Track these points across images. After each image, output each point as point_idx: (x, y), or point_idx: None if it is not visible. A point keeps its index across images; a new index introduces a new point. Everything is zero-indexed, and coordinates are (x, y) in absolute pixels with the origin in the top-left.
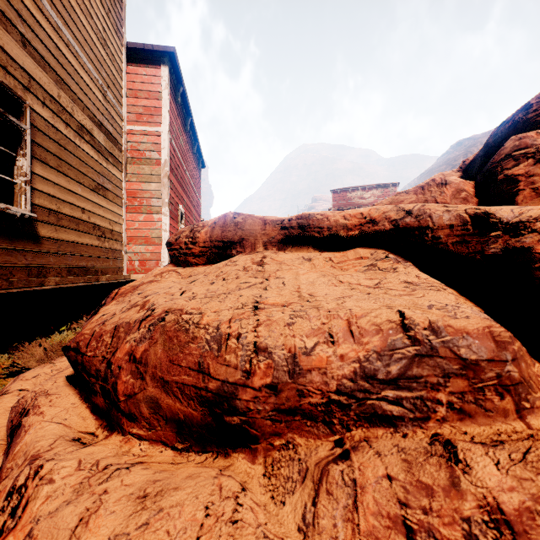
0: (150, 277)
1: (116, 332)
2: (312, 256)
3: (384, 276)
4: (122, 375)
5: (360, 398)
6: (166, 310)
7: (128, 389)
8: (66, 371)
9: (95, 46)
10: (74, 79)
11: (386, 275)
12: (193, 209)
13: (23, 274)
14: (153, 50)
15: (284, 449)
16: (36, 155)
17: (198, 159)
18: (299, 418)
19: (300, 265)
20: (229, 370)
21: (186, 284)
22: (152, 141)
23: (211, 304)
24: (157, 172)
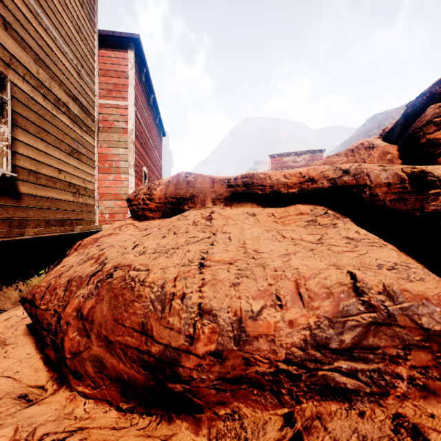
0: (110, 230)
1: (69, 286)
2: (256, 212)
3: (325, 231)
4: (69, 332)
5: (311, 368)
6: (115, 265)
7: (74, 346)
8: (29, 318)
9: (71, 32)
10: (52, 59)
11: (326, 230)
12: (155, 170)
13: (4, 226)
14: (121, 36)
15: (230, 419)
16: (17, 123)
17: (160, 129)
18: (245, 386)
19: (245, 220)
20: (172, 334)
21: (140, 237)
22: (120, 113)
23: (159, 259)
24: (124, 139)
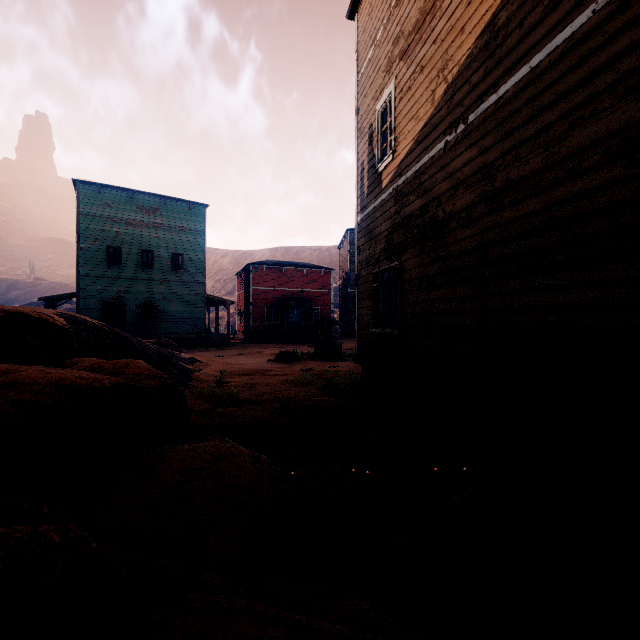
0: None
1: None
2: None
3: None
4: None
5: None
6: None
7: None
8: None
9: None
10: None
11: None
12: None
13: None
14: None
15: None
16: None
17: None
18: None
19: None
20: None
21: None
22: None
23: None
24: None
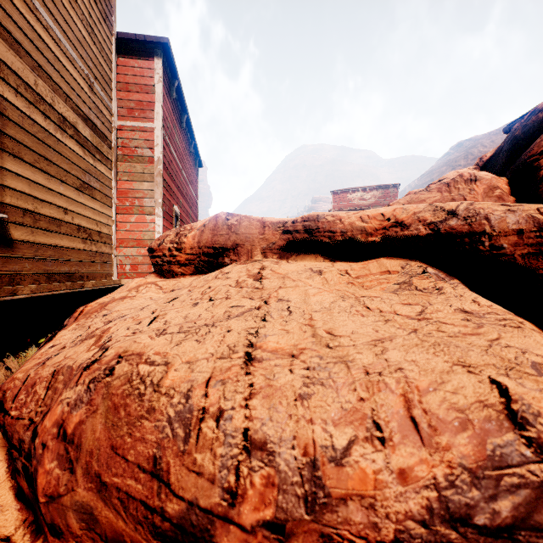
0: (124, 291)
1: (53, 381)
2: (323, 268)
3: (426, 300)
4: (46, 460)
5: None
6: (120, 353)
7: (51, 485)
8: None
9: (80, 33)
10: (55, 67)
11: (428, 298)
12: (190, 210)
13: None
14: (146, 40)
15: None
16: (8, 149)
17: (195, 158)
18: None
19: (308, 279)
20: (200, 484)
21: (163, 304)
22: (144, 137)
23: (184, 345)
24: (150, 170)
